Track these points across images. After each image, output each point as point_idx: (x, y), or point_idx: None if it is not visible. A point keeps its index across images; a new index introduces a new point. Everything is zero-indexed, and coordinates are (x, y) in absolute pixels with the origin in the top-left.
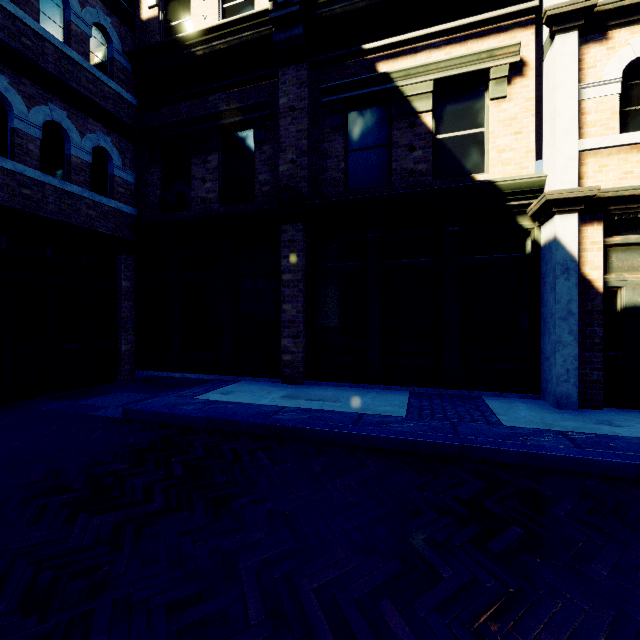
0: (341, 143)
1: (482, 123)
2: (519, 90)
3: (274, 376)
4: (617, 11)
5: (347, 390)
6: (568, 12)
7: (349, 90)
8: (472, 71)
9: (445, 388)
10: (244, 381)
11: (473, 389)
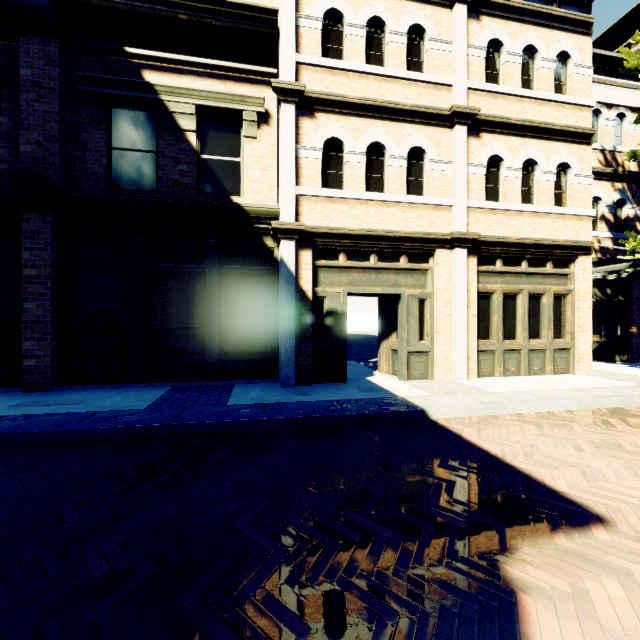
0: (103, 138)
1: (239, 154)
2: (266, 135)
3: (14, 385)
4: (319, 100)
5: (104, 391)
6: (287, 89)
7: (110, 87)
8: (229, 108)
9: (206, 380)
10: None
11: (230, 379)
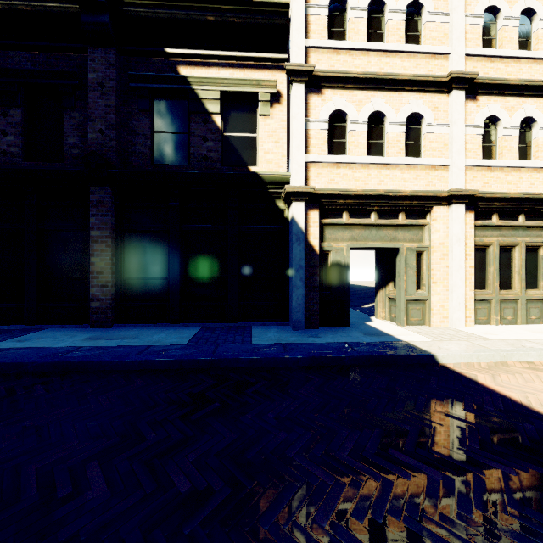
0: (148, 124)
1: (255, 130)
2: (278, 113)
3: (84, 322)
4: (326, 78)
5: (150, 329)
6: (298, 70)
7: (154, 82)
8: (247, 91)
9: (229, 322)
10: (50, 328)
11: (248, 321)
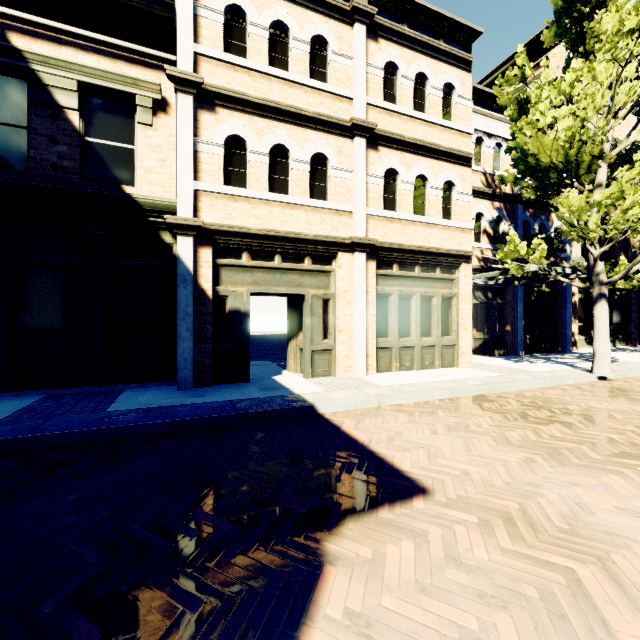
0: None
1: (133, 141)
2: (164, 124)
3: None
4: (220, 95)
5: None
6: (183, 79)
7: None
8: (119, 90)
9: (91, 386)
10: None
11: (120, 383)
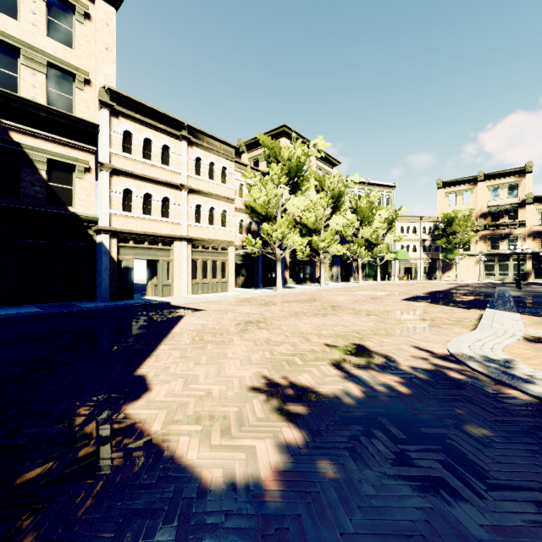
0: None
1: (72, 185)
2: (89, 178)
3: None
4: (121, 171)
5: None
6: (106, 166)
7: None
8: (68, 162)
9: (54, 302)
10: None
11: (68, 301)
